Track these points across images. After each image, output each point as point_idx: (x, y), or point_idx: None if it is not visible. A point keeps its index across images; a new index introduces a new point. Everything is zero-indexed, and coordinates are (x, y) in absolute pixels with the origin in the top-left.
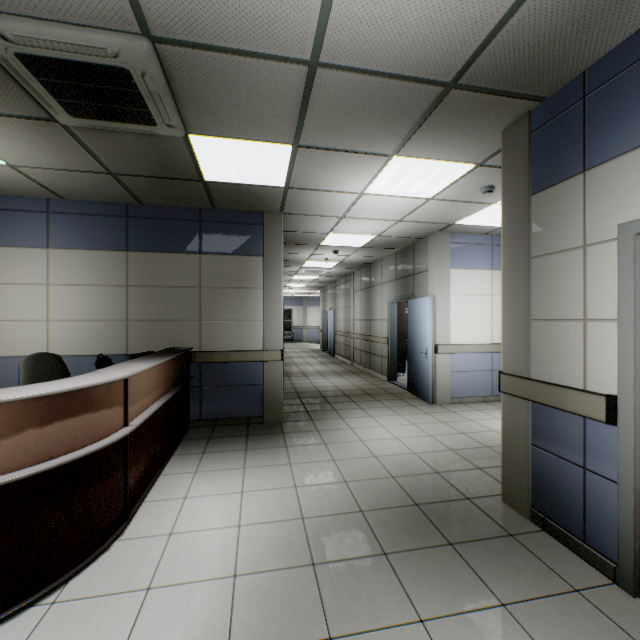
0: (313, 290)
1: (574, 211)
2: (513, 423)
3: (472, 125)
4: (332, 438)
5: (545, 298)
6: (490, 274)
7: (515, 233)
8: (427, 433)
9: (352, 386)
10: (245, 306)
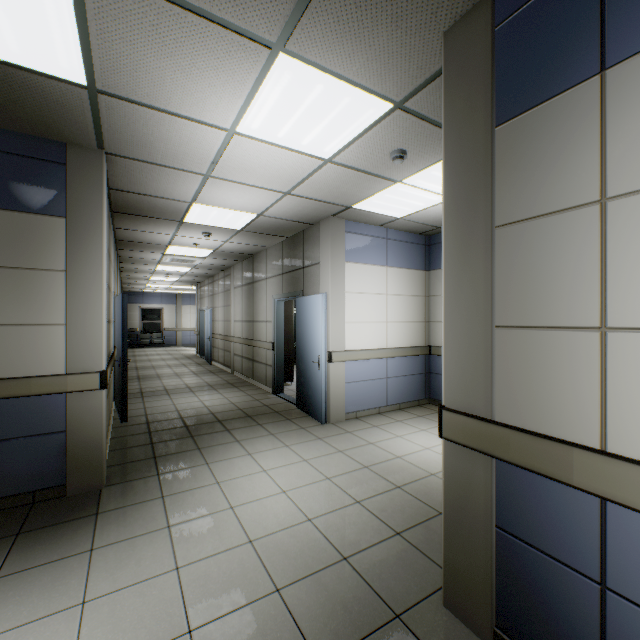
0: (188, 286)
1: (581, 142)
2: (464, 489)
3: (408, 1)
4: (184, 511)
5: (522, 291)
6: (385, 271)
7: (468, 189)
8: (324, 474)
9: (229, 405)
10: (28, 300)
